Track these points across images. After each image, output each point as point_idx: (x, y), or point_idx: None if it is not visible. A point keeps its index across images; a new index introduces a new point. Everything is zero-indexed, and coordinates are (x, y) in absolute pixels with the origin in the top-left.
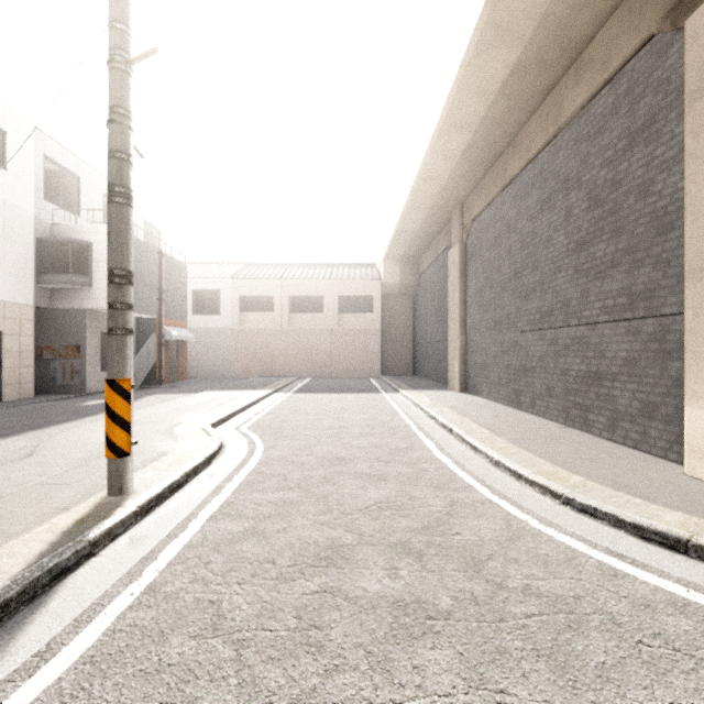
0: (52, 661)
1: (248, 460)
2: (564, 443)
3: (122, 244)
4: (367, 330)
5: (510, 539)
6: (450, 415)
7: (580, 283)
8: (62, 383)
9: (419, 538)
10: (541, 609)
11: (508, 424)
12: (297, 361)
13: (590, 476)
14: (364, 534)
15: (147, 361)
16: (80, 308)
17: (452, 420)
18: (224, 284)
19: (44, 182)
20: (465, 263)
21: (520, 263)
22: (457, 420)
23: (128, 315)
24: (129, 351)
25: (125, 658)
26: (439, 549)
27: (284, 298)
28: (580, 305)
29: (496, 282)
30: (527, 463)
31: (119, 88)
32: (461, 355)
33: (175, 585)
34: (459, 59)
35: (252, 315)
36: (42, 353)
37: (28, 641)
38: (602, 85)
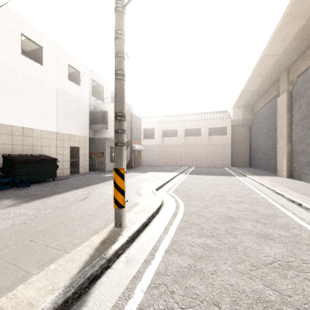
0: None
1: (177, 211)
2: None
3: (121, 100)
4: (223, 144)
5: None
6: (291, 193)
7: None
8: (97, 167)
9: None
10: None
11: None
12: (188, 159)
13: None
14: (282, 292)
15: (127, 158)
16: (103, 137)
17: (296, 197)
18: (156, 125)
19: (92, 89)
20: (291, 103)
21: None
22: (299, 197)
23: (123, 135)
24: (124, 154)
25: None
26: None
27: (181, 130)
28: None
29: None
30: None
31: (119, 20)
32: (288, 157)
33: (155, 309)
34: None
35: (167, 138)
36: (91, 155)
37: None
38: None
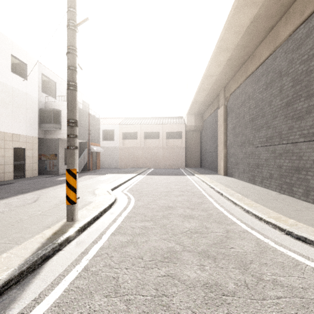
0: (40, 304)
1: (127, 206)
2: (281, 202)
3: (73, 108)
4: (179, 147)
5: (261, 252)
6: (220, 186)
7: (288, 122)
8: (49, 170)
9: (213, 249)
10: (285, 294)
11: (250, 191)
12: (147, 161)
13: (298, 220)
14: (185, 245)
15: (84, 161)
16: (56, 138)
17: (222, 189)
18: (116, 127)
19: (42, 85)
20: (226, 115)
21: (255, 114)
22: (224, 189)
23: (75, 140)
24: (76, 156)
25: (74, 305)
26: (224, 256)
27: (141, 133)
28: (288, 133)
29: (242, 123)
30: (263, 212)
31: (71, 37)
32: (224, 158)
33: (96, 267)
34: (226, 17)
35: (128, 140)
36: (41, 157)
37: (30, 292)
38: (301, 23)
